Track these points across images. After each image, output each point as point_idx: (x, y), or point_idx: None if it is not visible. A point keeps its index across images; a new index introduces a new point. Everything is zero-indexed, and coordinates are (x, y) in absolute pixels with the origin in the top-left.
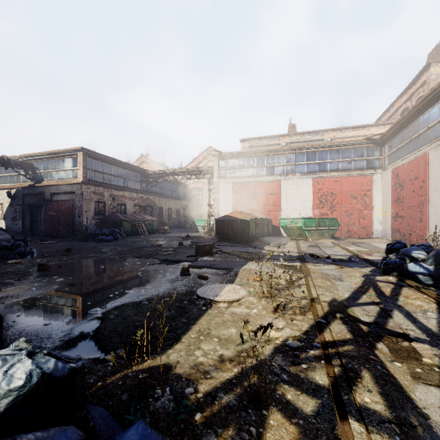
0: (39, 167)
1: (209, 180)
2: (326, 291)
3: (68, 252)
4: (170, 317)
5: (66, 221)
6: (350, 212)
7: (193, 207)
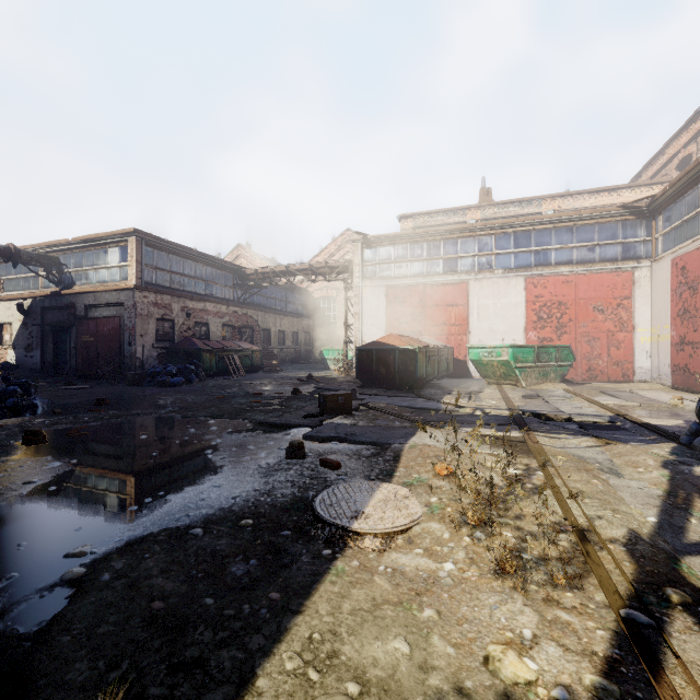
0: (68, 263)
1: (346, 283)
2: (602, 507)
3: (100, 405)
4: (244, 582)
5: (109, 351)
6: (593, 335)
7: (320, 328)
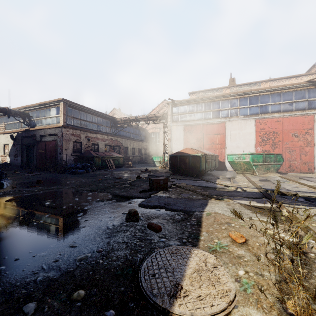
0: (33, 116)
1: (164, 124)
2: None
3: (38, 183)
4: None
5: (51, 157)
6: (292, 148)
7: (152, 147)
